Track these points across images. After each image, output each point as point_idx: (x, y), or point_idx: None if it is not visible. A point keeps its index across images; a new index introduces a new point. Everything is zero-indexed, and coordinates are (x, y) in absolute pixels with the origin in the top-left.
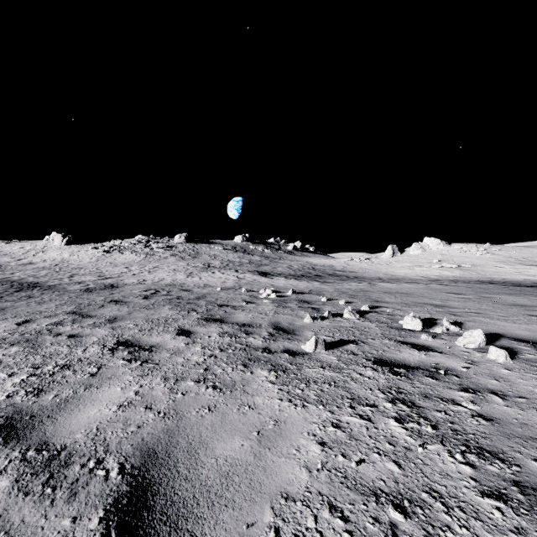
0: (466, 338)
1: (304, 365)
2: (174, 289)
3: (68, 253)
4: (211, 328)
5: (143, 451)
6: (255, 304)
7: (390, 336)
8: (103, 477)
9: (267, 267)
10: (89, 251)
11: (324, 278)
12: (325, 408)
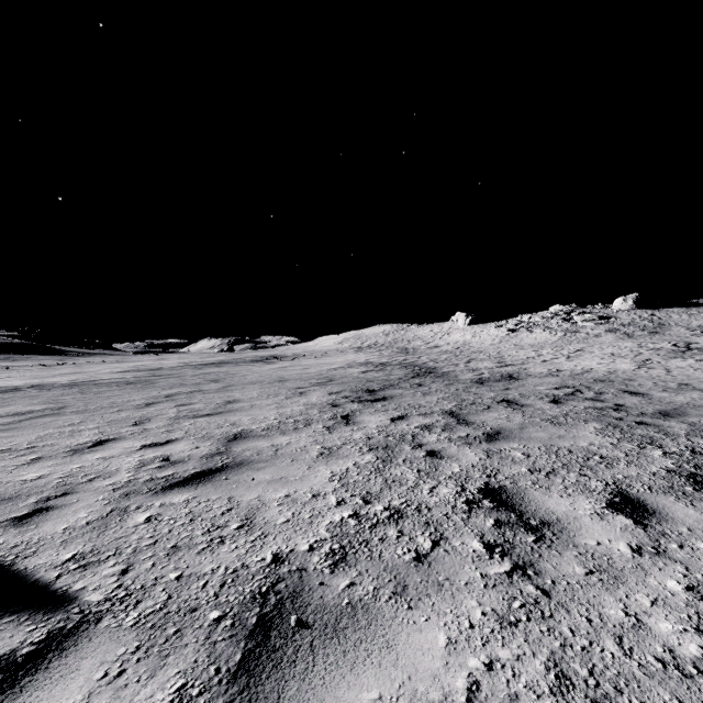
0: None
1: None
2: (608, 390)
3: (470, 335)
4: None
5: None
6: None
7: None
8: None
9: None
10: (491, 331)
11: None
12: None
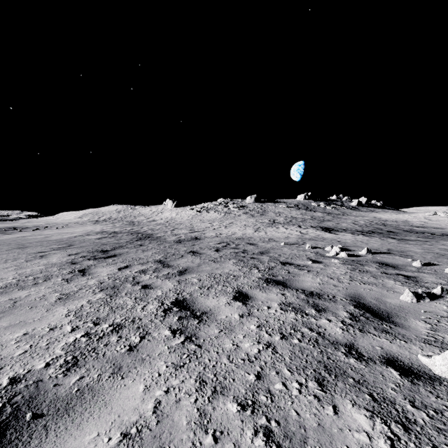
0: None
1: None
2: (241, 243)
3: (175, 213)
4: (272, 294)
5: None
6: (322, 265)
7: None
8: None
9: (330, 222)
10: (187, 211)
11: (400, 234)
12: None
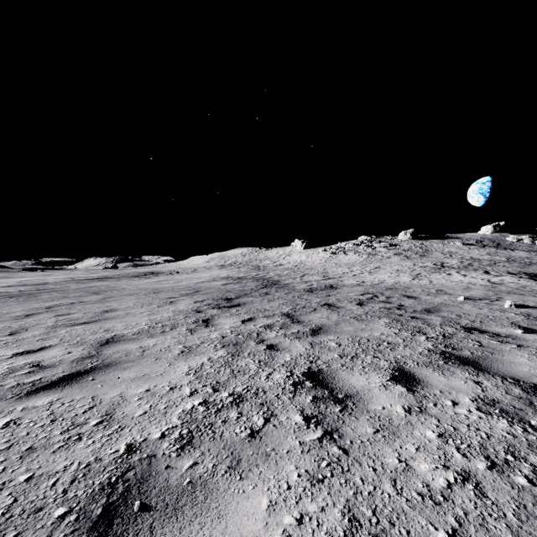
0: None
1: None
2: (394, 295)
3: (305, 256)
4: (456, 379)
5: None
6: None
7: None
8: None
9: None
10: (319, 253)
11: None
12: None
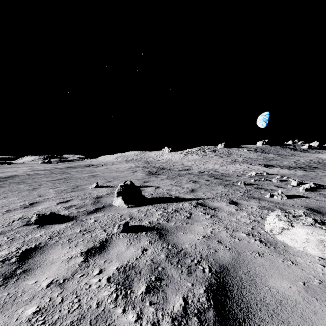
0: (303, 186)
1: (233, 186)
2: (211, 171)
3: (170, 156)
4: (216, 180)
5: (194, 188)
6: (240, 176)
7: (276, 185)
8: (189, 189)
9: (275, 161)
10: (178, 154)
11: (317, 169)
12: (228, 189)
